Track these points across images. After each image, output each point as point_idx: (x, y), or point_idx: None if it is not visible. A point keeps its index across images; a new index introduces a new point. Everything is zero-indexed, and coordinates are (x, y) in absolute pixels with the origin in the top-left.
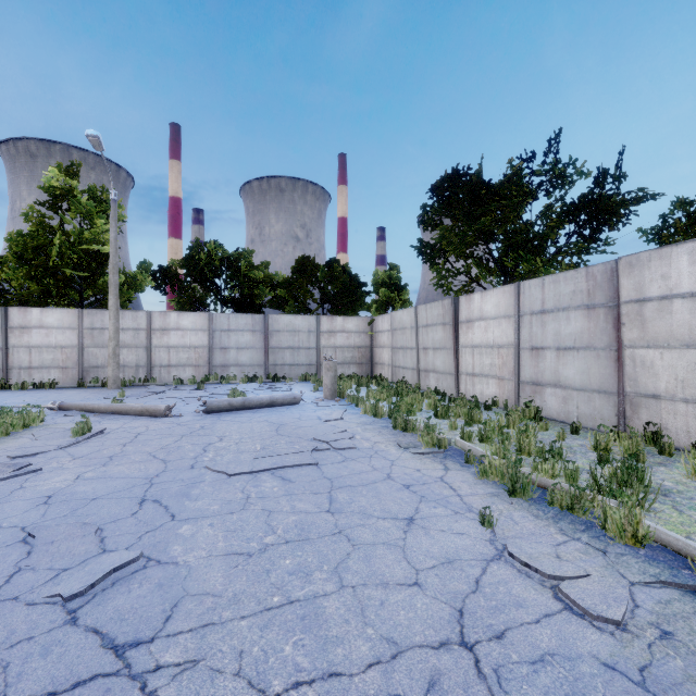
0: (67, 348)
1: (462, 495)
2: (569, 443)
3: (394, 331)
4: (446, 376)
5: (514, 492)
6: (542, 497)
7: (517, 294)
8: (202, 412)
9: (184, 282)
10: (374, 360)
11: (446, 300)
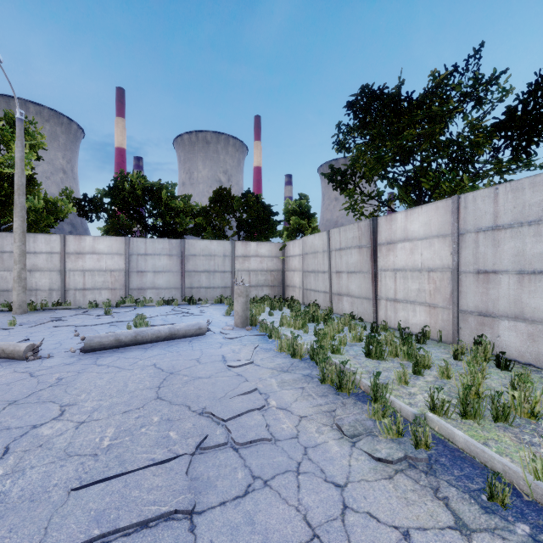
0: None
1: None
2: None
3: (305, 255)
4: (362, 301)
5: None
6: None
7: (456, 208)
8: (80, 351)
9: (109, 210)
10: (286, 283)
11: (363, 222)
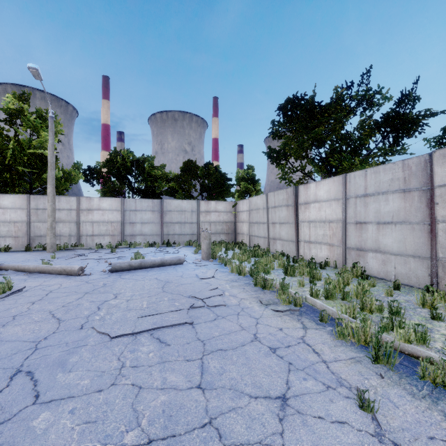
0: (19, 223)
1: (327, 361)
2: (396, 298)
3: (251, 211)
4: (289, 243)
5: (377, 359)
6: (403, 363)
7: (344, 182)
8: (108, 271)
9: (106, 177)
10: (237, 231)
11: (289, 188)
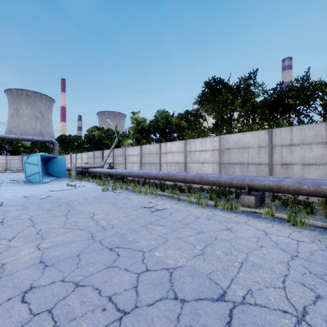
0: None
1: None
2: None
3: None
4: None
5: None
6: None
7: None
8: (12, 172)
9: None
10: None
11: None
